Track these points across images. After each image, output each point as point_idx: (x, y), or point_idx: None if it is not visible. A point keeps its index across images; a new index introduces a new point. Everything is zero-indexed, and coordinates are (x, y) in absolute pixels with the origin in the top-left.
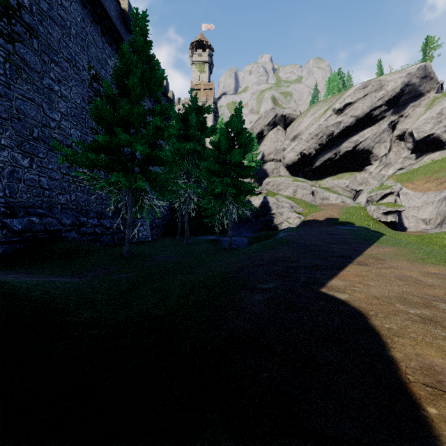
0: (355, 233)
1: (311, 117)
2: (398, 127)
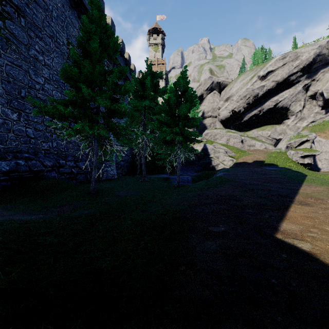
0: (281, 173)
1: (240, 83)
2: (310, 88)
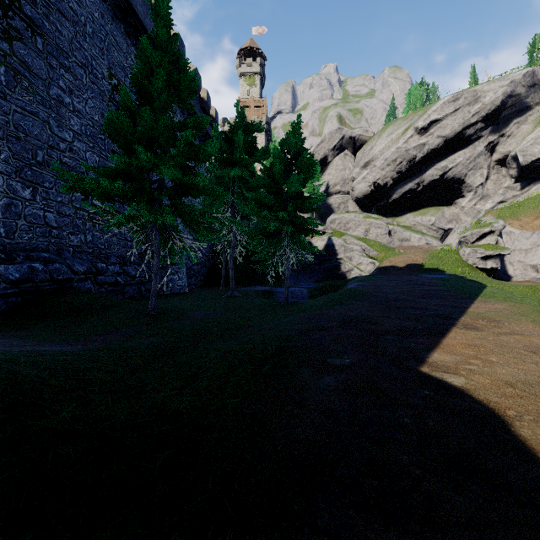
0: (448, 284)
1: (387, 138)
2: (498, 149)
